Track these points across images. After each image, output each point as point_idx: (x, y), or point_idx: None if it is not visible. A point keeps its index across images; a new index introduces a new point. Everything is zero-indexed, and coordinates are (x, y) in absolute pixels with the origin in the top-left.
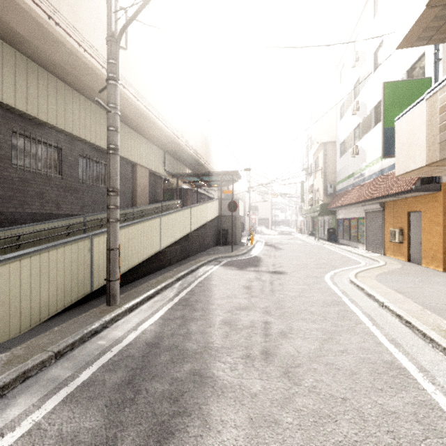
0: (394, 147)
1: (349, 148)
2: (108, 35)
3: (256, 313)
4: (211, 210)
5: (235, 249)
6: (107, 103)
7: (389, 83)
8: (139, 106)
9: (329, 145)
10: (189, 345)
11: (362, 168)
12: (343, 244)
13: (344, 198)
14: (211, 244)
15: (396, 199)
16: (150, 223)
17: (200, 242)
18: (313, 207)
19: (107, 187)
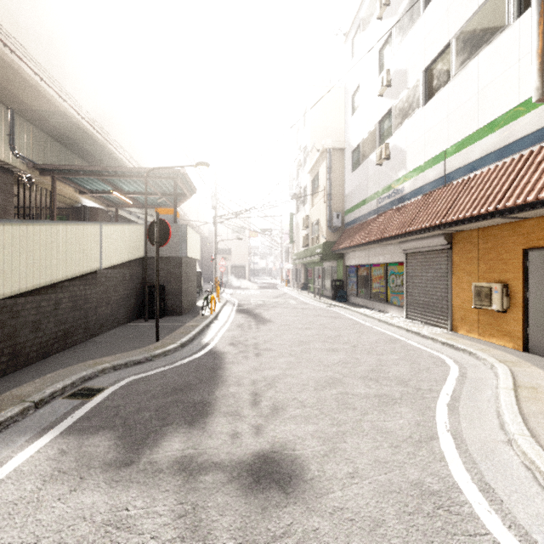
0: None
1: (370, 154)
2: None
3: None
4: (117, 242)
5: (173, 329)
6: None
7: None
8: None
9: (336, 153)
10: None
11: (397, 180)
12: (358, 304)
13: (365, 232)
14: (120, 319)
15: (488, 225)
16: None
17: (67, 321)
18: (311, 248)
19: None
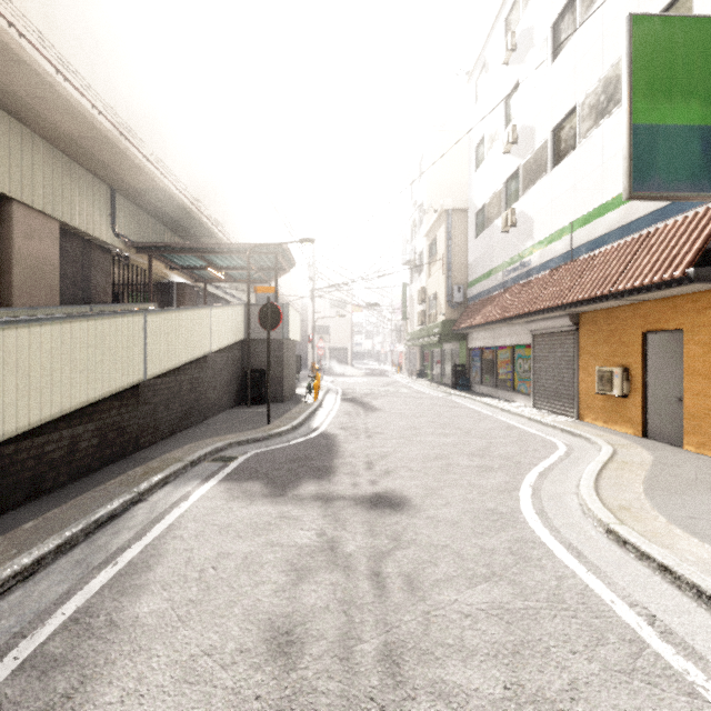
0: (653, 172)
1: (495, 218)
2: None
3: None
4: (223, 325)
5: (279, 415)
6: None
7: (643, 18)
8: None
9: (457, 215)
10: None
11: (524, 251)
12: (482, 393)
13: (489, 310)
14: (224, 404)
15: (611, 307)
16: None
17: (186, 402)
18: (427, 327)
19: None
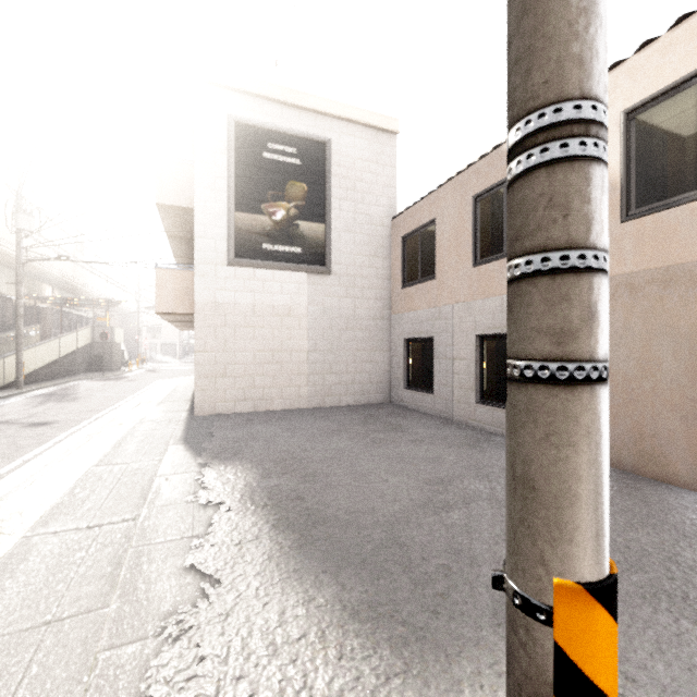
0: None
1: None
2: (18, 262)
3: (102, 388)
4: (82, 338)
5: (109, 374)
6: (17, 295)
7: None
8: (1, 249)
9: None
10: (69, 393)
11: None
12: None
13: None
14: (82, 371)
15: None
16: (30, 351)
17: (69, 367)
18: None
19: (17, 334)
